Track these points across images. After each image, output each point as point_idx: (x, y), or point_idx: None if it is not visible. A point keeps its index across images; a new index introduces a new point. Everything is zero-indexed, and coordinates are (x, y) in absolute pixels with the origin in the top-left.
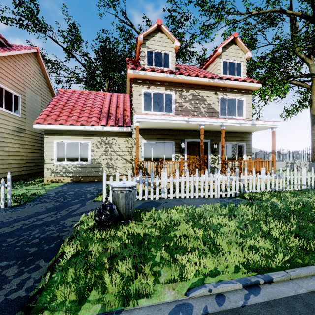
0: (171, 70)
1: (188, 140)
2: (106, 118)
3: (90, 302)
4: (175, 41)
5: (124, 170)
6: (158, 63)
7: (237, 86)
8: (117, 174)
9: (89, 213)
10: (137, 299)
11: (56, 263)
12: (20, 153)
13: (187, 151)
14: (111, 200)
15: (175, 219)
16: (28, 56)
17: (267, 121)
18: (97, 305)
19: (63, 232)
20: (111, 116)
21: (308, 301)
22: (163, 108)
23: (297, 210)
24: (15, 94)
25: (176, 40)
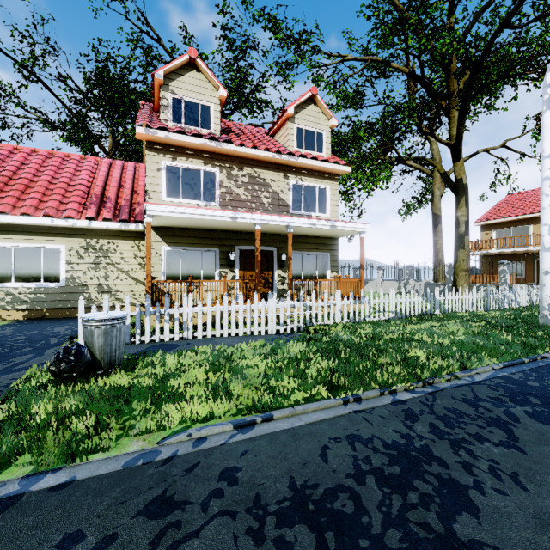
0: (212, 134)
1: (241, 247)
2: (97, 205)
3: (17, 466)
4: (220, 87)
5: (131, 296)
6: (192, 119)
7: (317, 168)
8: (106, 303)
9: (45, 365)
10: (89, 454)
11: None
12: None
13: (241, 264)
14: None
15: (187, 364)
16: None
17: (353, 223)
18: (27, 467)
19: None
20: (108, 203)
21: (298, 431)
22: (200, 194)
23: (359, 344)
24: None
25: (221, 86)
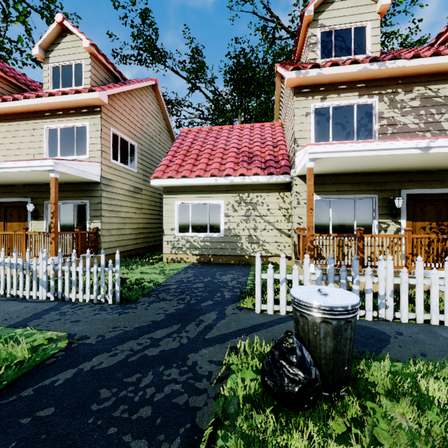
0: (371, 56)
1: (409, 190)
2: (247, 162)
3: None
4: None
5: (276, 247)
6: (343, 49)
7: None
8: (282, 262)
9: (238, 343)
10: None
11: None
12: (137, 220)
13: (408, 214)
14: (271, 310)
15: None
16: (145, 92)
17: None
18: None
19: (195, 395)
20: (256, 159)
21: None
22: (353, 133)
23: None
24: (131, 142)
25: None
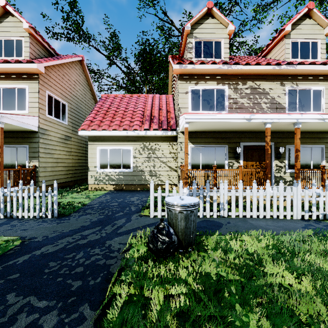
0: (223, 60)
1: (245, 143)
2: (149, 121)
3: None
4: (230, 24)
5: (168, 178)
6: (208, 54)
7: (313, 72)
8: (167, 185)
9: (137, 233)
10: None
11: (105, 313)
12: (67, 160)
13: (244, 157)
14: (160, 215)
15: (255, 253)
16: (74, 65)
17: None
18: None
19: (110, 259)
20: (154, 119)
21: None
22: (214, 106)
23: None
24: (63, 102)
25: (230, 23)
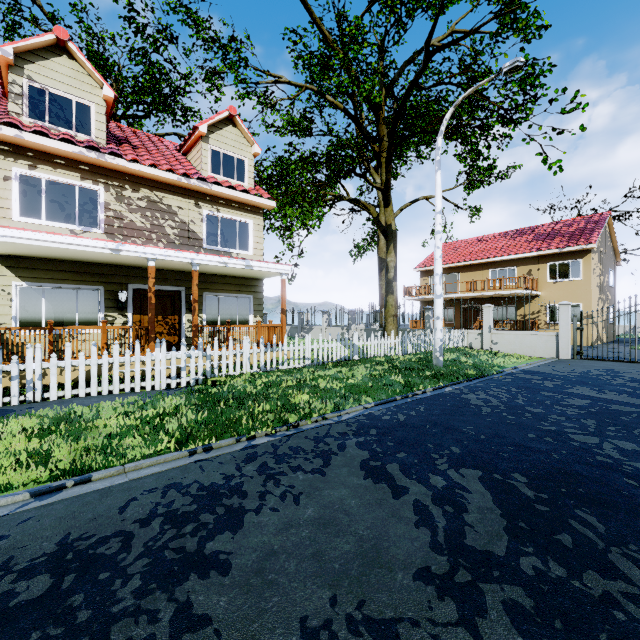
0: (93, 142)
1: (137, 285)
2: None
3: None
4: (105, 85)
5: None
6: (62, 119)
7: (237, 199)
8: None
9: None
10: None
11: None
12: None
13: (136, 307)
14: None
15: (6, 432)
16: None
17: (272, 264)
18: None
19: None
20: None
21: (113, 489)
22: (76, 217)
23: (251, 393)
24: None
25: (106, 83)
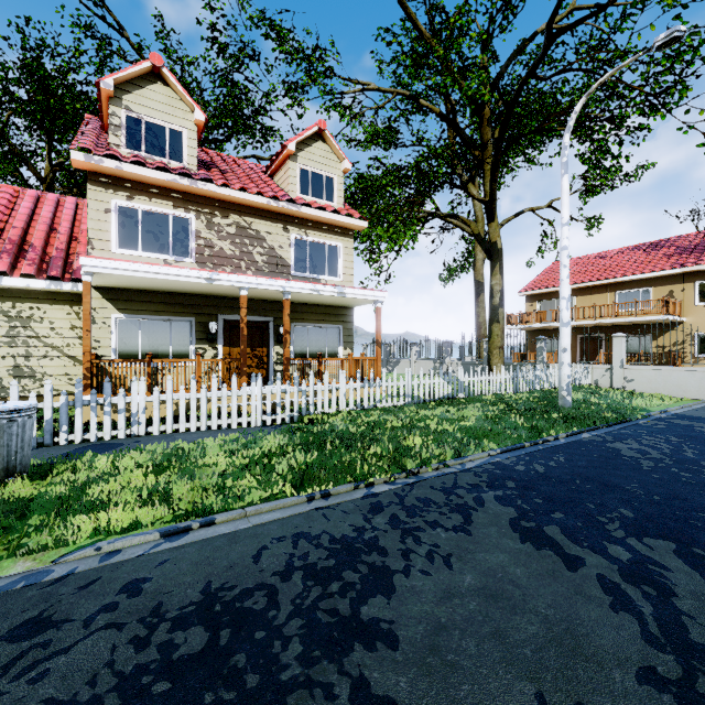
0: (185, 169)
1: (226, 316)
2: (12, 255)
3: None
4: (196, 109)
5: (67, 381)
6: (156, 147)
7: (326, 221)
8: (14, 390)
9: None
10: None
11: None
12: None
13: (226, 339)
14: None
15: (123, 467)
16: None
17: (366, 290)
18: None
19: None
20: (30, 253)
21: (240, 534)
22: (169, 247)
23: (355, 434)
24: None
25: (198, 107)
